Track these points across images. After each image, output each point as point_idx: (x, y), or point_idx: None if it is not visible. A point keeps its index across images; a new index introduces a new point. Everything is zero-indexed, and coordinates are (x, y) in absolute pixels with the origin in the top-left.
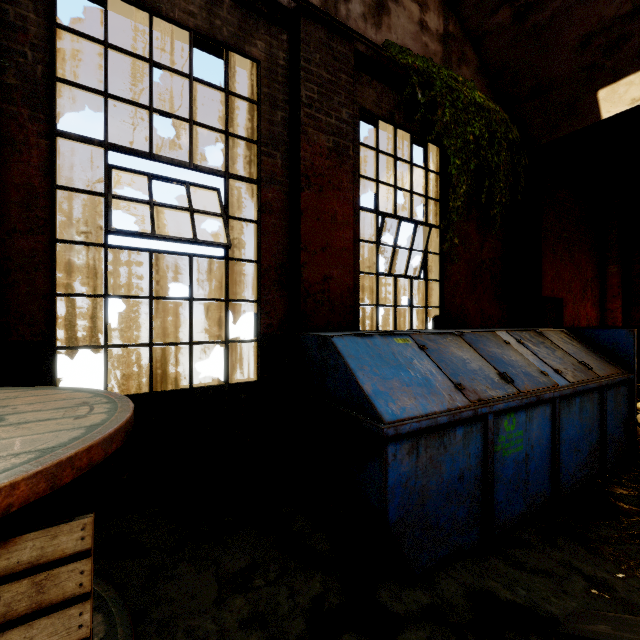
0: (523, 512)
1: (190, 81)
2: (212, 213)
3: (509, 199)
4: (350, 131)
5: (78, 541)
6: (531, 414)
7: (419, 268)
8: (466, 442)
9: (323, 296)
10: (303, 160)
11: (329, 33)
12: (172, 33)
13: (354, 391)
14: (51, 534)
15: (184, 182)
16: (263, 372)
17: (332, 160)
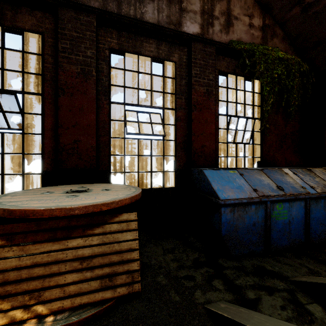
0: (287, 245)
1: (151, 76)
2: (158, 123)
3: (300, 102)
4: (213, 83)
5: (134, 217)
6: (292, 204)
7: (249, 139)
8: (256, 211)
9: (201, 153)
10: (193, 99)
11: (204, 45)
12: (144, 59)
13: (210, 189)
14: (129, 214)
15: (148, 112)
16: (177, 184)
17: (205, 97)
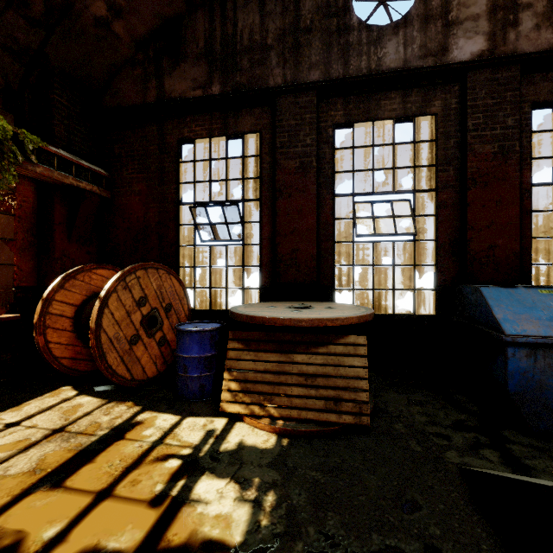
0: None
1: (393, 146)
2: (405, 216)
3: None
4: (516, 132)
5: (363, 341)
6: None
7: None
8: None
9: (488, 260)
10: (469, 169)
11: (494, 69)
12: (383, 123)
13: (490, 318)
14: (357, 337)
15: (389, 201)
16: (439, 310)
17: (497, 160)
